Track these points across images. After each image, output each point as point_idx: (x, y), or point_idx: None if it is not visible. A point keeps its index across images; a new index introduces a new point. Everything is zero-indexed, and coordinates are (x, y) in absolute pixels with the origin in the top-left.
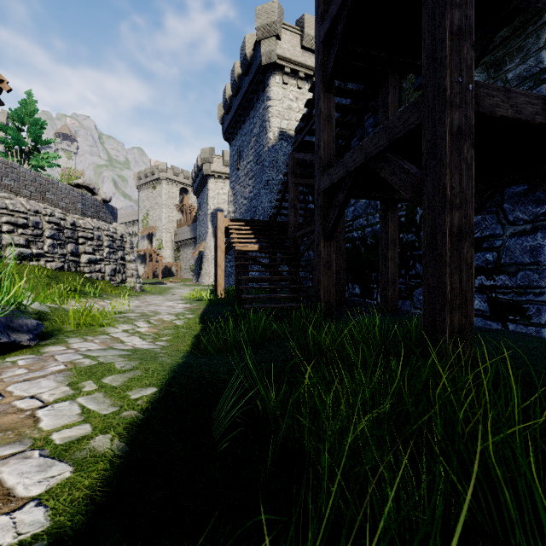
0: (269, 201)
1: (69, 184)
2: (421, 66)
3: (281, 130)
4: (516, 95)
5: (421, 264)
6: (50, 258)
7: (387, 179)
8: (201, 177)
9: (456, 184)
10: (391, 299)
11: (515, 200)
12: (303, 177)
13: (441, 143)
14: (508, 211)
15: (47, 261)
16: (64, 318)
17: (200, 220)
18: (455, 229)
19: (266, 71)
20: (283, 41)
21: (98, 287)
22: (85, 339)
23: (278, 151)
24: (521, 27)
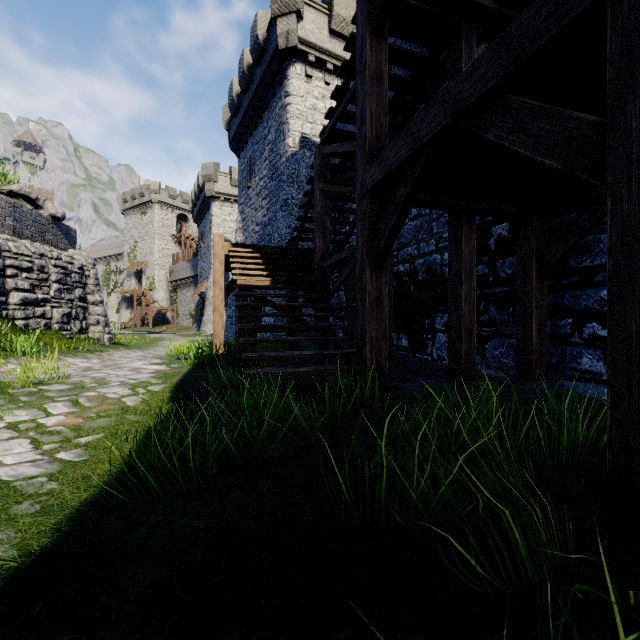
0: (287, 226)
1: None
2: (507, 18)
3: (304, 135)
4: None
5: (496, 307)
6: None
7: (503, 141)
8: (203, 199)
9: None
10: (465, 357)
11: None
12: (334, 184)
13: None
14: None
15: None
16: None
17: (202, 254)
18: None
19: (284, 58)
20: (306, 20)
21: (31, 340)
22: None
23: (299, 162)
24: None
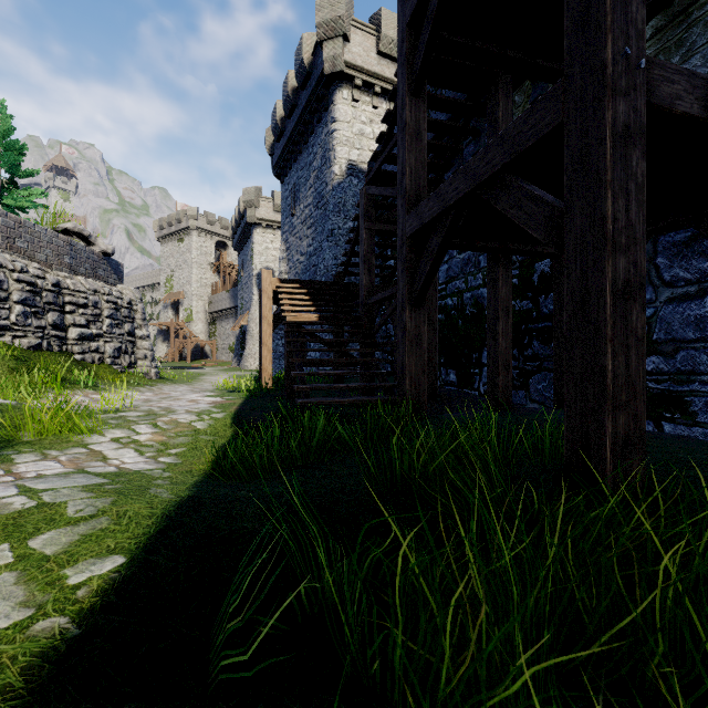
0: (333, 258)
1: (53, 229)
2: (543, 68)
3: (351, 162)
4: (704, 84)
5: (540, 342)
6: (21, 332)
7: (507, 213)
8: (244, 226)
9: (621, 214)
10: (502, 390)
11: (674, 253)
12: (380, 222)
13: (597, 150)
14: (663, 267)
15: (15, 336)
16: (22, 421)
17: (243, 284)
18: (619, 284)
19: (330, 83)
20: (353, 43)
21: (92, 374)
22: (46, 455)
23: (346, 190)
24: (682, 13)
